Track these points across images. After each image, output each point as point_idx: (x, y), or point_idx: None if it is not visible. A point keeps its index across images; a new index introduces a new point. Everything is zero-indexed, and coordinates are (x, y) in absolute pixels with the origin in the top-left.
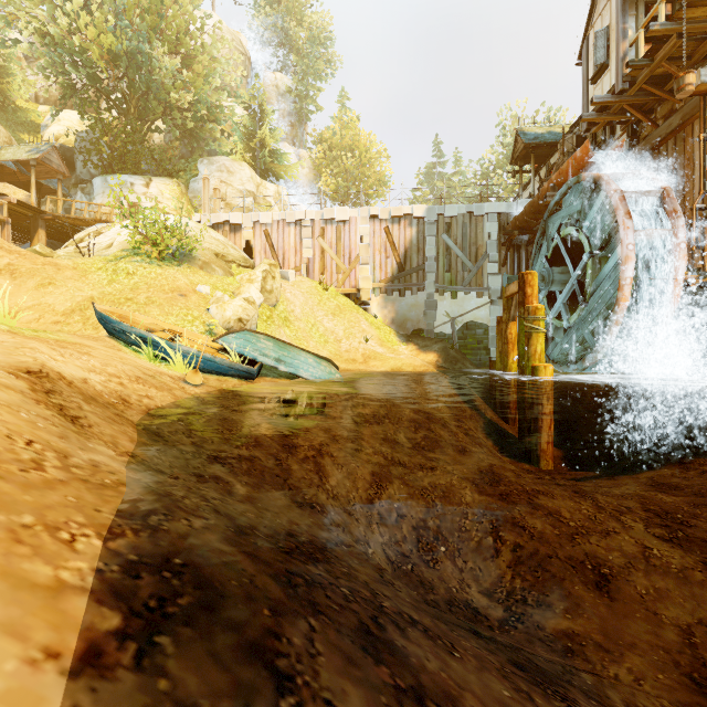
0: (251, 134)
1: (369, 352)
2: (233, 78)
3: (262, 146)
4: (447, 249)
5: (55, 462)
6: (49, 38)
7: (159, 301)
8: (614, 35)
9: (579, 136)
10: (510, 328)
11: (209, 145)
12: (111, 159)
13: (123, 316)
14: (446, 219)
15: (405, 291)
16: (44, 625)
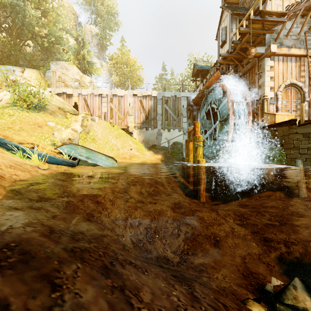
0: (78, 52)
1: (132, 154)
2: (68, 25)
3: (83, 58)
4: (166, 110)
5: None
6: None
7: (27, 129)
8: (228, 30)
9: (217, 68)
10: (190, 144)
11: (56, 55)
12: (1, 57)
13: (5, 136)
14: (166, 98)
15: (149, 128)
16: None
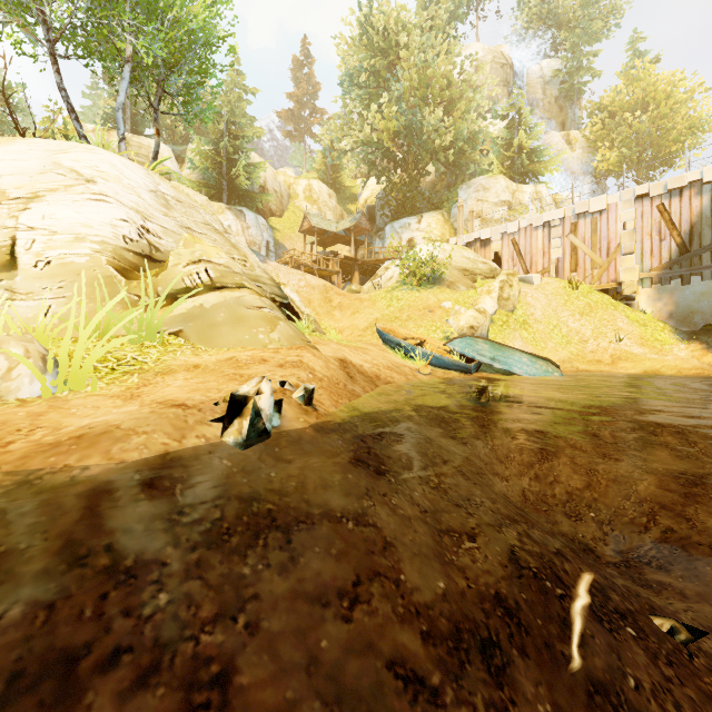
0: (509, 142)
1: (619, 353)
2: (486, 106)
3: (520, 150)
4: None
5: (342, 385)
6: (360, 141)
7: (414, 317)
8: None
9: None
10: None
11: (469, 169)
12: (396, 209)
13: (391, 330)
14: None
15: (691, 276)
16: (334, 403)
